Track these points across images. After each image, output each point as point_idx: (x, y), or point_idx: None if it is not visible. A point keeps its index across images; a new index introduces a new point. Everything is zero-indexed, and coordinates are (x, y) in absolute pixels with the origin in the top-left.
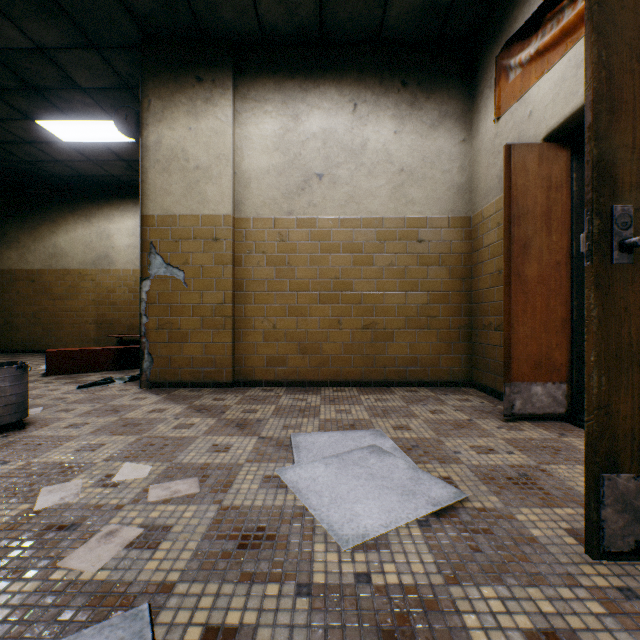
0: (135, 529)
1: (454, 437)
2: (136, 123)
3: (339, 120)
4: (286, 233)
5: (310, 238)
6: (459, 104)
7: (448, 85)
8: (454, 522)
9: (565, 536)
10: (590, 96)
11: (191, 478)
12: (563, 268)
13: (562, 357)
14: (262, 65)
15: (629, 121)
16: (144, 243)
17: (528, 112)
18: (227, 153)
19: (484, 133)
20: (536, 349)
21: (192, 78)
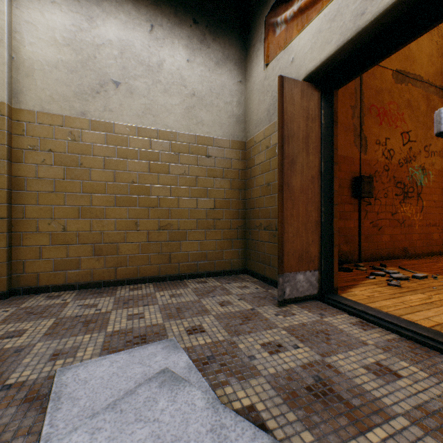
0: None
1: (245, 334)
2: None
3: (136, 35)
4: (79, 133)
5: (106, 142)
6: (237, 52)
7: (229, 34)
8: None
9: None
10: None
11: None
12: (316, 182)
13: (316, 250)
14: None
15: None
16: None
17: (291, 59)
18: None
19: (256, 77)
20: (300, 245)
21: None
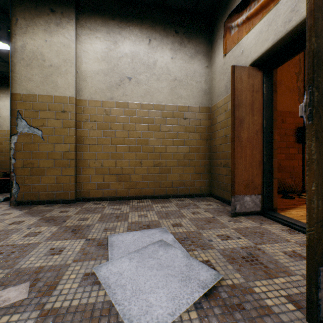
0: None
1: (207, 229)
2: (8, 33)
3: (141, 47)
4: (109, 110)
5: (124, 114)
6: (205, 47)
7: (199, 36)
8: (218, 301)
9: (286, 303)
10: (311, 7)
11: (23, 283)
12: (259, 134)
13: (259, 181)
14: (94, 9)
15: None
16: (13, 111)
17: (241, 51)
18: (71, 59)
19: (218, 63)
20: (247, 177)
21: (47, 9)
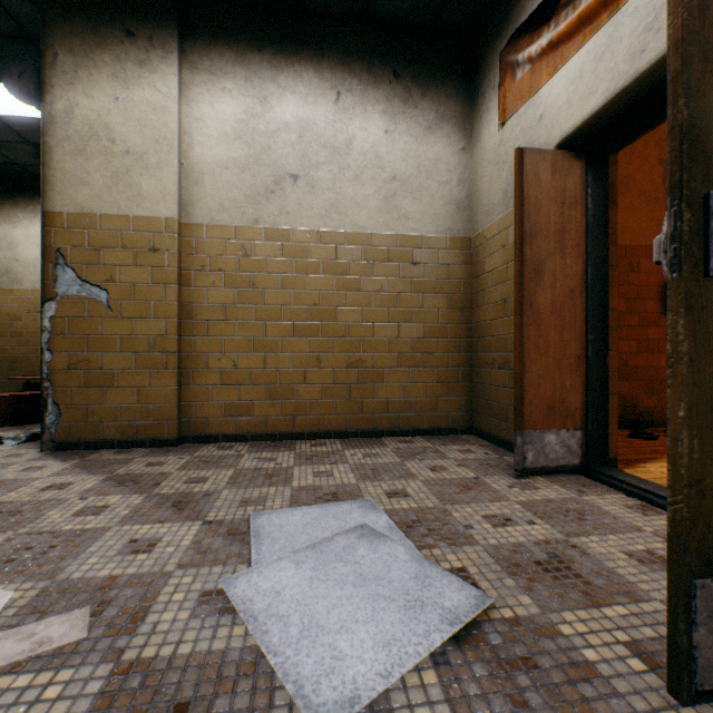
0: None
1: (462, 504)
2: (36, 84)
3: (319, 110)
4: (251, 246)
5: (282, 254)
6: (458, 106)
7: (446, 83)
8: (482, 651)
9: (628, 657)
10: (678, 33)
11: (78, 609)
12: (578, 297)
13: (577, 400)
14: (219, 28)
15: None
16: (47, 250)
17: (539, 115)
18: (170, 136)
19: (487, 141)
20: (549, 391)
21: (120, 31)
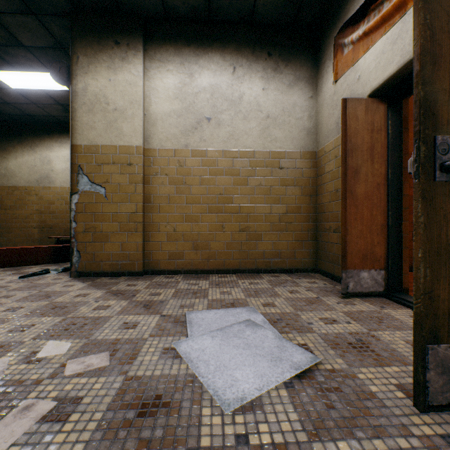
0: (49, 402)
1: (307, 311)
2: (67, 74)
3: (223, 78)
4: (183, 160)
5: (201, 164)
6: (308, 71)
7: (300, 57)
8: (312, 383)
9: (395, 391)
10: (418, 50)
11: (103, 352)
12: (382, 188)
13: (381, 251)
14: (165, 35)
15: (447, 71)
16: (73, 166)
17: (357, 76)
18: (138, 99)
19: (326, 92)
20: (363, 246)
21: (111, 41)
